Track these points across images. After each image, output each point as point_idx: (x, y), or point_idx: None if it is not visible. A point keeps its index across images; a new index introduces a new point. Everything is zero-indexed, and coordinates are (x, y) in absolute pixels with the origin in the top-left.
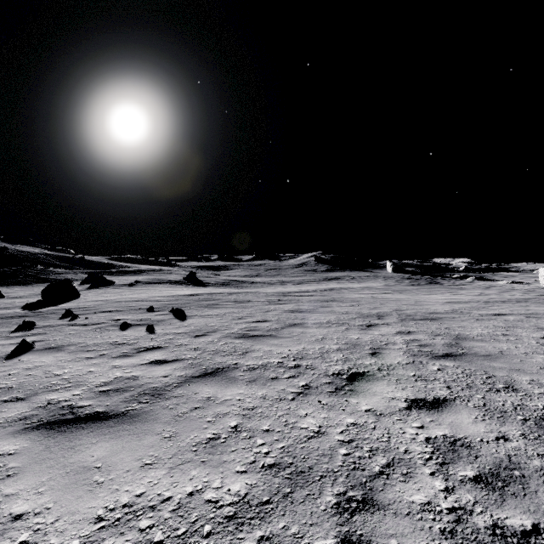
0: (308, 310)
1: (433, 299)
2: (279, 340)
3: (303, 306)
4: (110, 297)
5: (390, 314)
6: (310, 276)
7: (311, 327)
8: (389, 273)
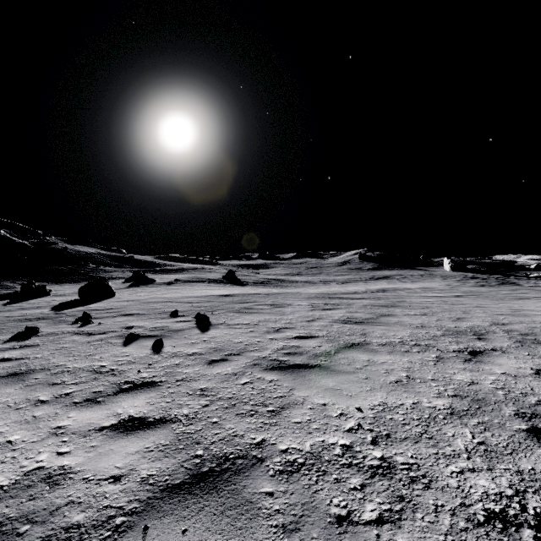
0: (365, 320)
1: (535, 306)
2: (335, 378)
3: (358, 313)
4: (142, 297)
5: (491, 330)
6: (355, 275)
7: (380, 352)
8: (447, 271)
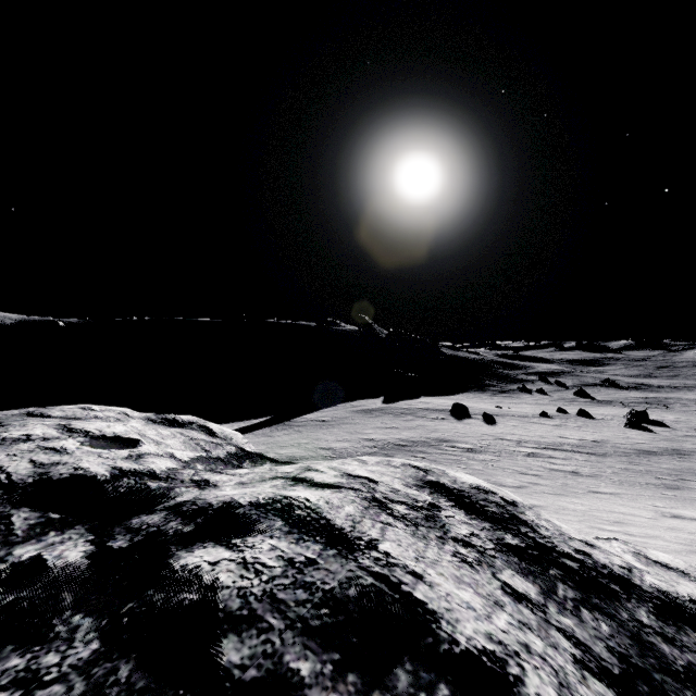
0: None
1: None
2: None
3: None
4: (604, 396)
5: None
6: None
7: None
8: None
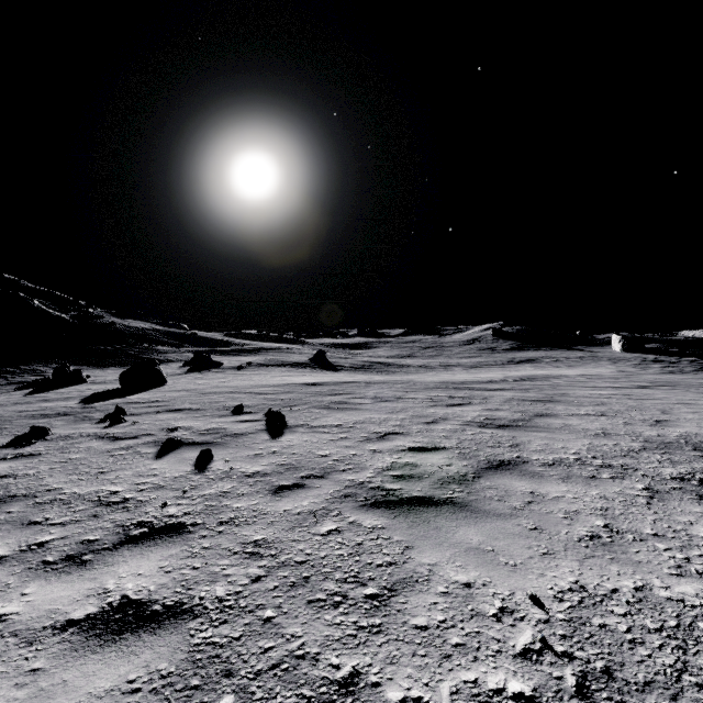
0: (514, 423)
1: None
2: (480, 527)
3: (500, 412)
4: (201, 386)
5: None
6: (487, 357)
7: (548, 477)
8: (617, 352)
